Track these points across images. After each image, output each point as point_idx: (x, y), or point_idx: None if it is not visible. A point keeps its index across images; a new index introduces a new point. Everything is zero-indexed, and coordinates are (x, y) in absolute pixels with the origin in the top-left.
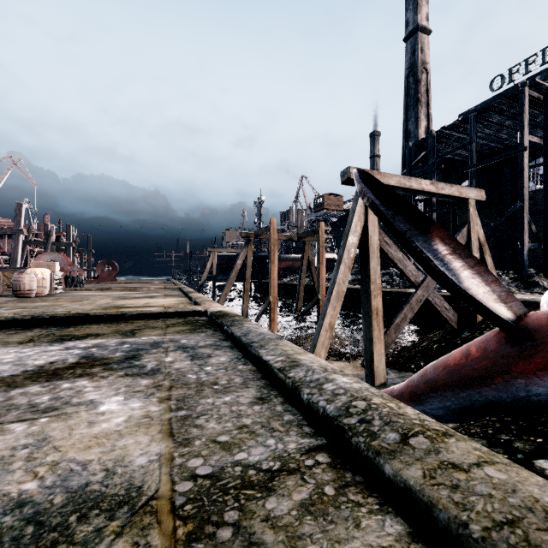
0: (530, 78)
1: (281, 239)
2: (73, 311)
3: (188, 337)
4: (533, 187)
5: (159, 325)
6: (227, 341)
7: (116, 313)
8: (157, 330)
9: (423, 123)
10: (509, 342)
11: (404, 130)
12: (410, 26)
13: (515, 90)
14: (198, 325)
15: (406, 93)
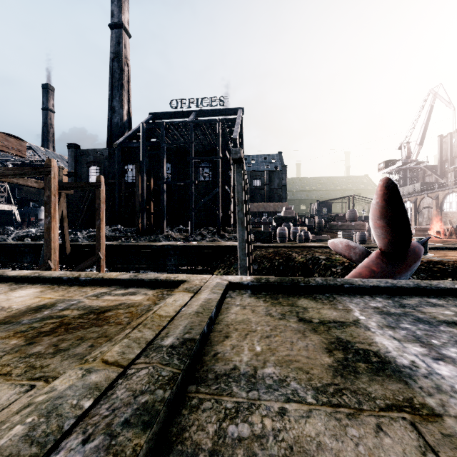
0: (190, 111)
1: (31, 185)
2: (108, 357)
3: (359, 302)
4: (201, 179)
5: (281, 309)
6: (372, 294)
7: (207, 318)
8: (318, 311)
9: (126, 106)
10: (391, 262)
11: (110, 104)
12: (115, 19)
13: (216, 121)
14: (293, 295)
15: (111, 73)
